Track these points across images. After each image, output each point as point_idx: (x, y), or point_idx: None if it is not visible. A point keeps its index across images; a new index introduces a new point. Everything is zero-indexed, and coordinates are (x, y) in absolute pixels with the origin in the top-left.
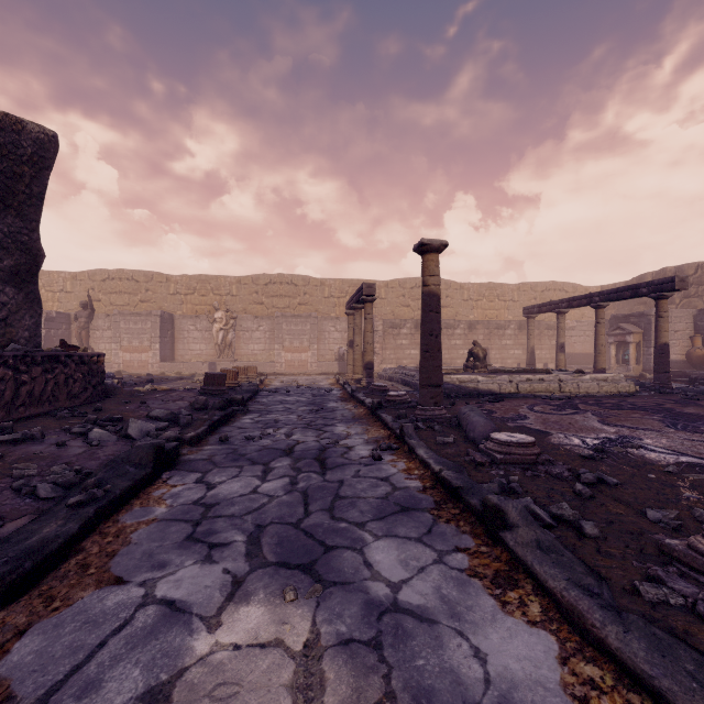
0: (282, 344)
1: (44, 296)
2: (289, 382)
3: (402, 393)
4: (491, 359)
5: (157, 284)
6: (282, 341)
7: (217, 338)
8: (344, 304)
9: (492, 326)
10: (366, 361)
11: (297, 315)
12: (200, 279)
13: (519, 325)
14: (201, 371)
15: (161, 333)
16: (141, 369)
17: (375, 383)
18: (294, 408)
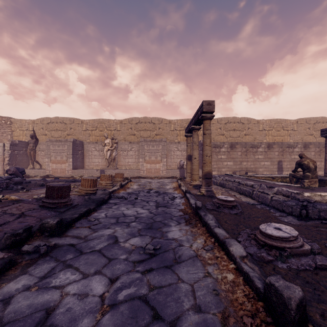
0: (144, 158)
1: (18, 133)
2: (145, 184)
3: (291, 233)
4: (283, 168)
5: (76, 125)
6: (144, 156)
7: (106, 155)
8: (183, 134)
9: (284, 145)
10: (205, 171)
11: (153, 140)
12: (99, 121)
13: (304, 144)
14: (96, 175)
15: (73, 152)
16: (61, 173)
17: (220, 196)
18: (121, 240)
